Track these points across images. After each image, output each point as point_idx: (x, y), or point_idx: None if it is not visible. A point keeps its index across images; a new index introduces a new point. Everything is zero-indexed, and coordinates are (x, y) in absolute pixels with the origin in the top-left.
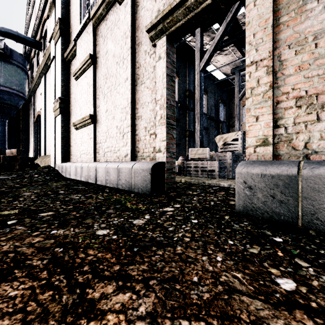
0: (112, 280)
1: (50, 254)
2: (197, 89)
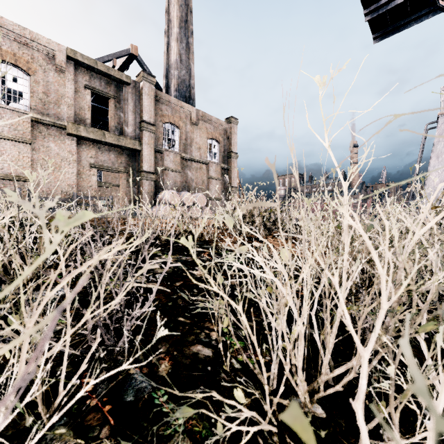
0: None
1: None
2: None
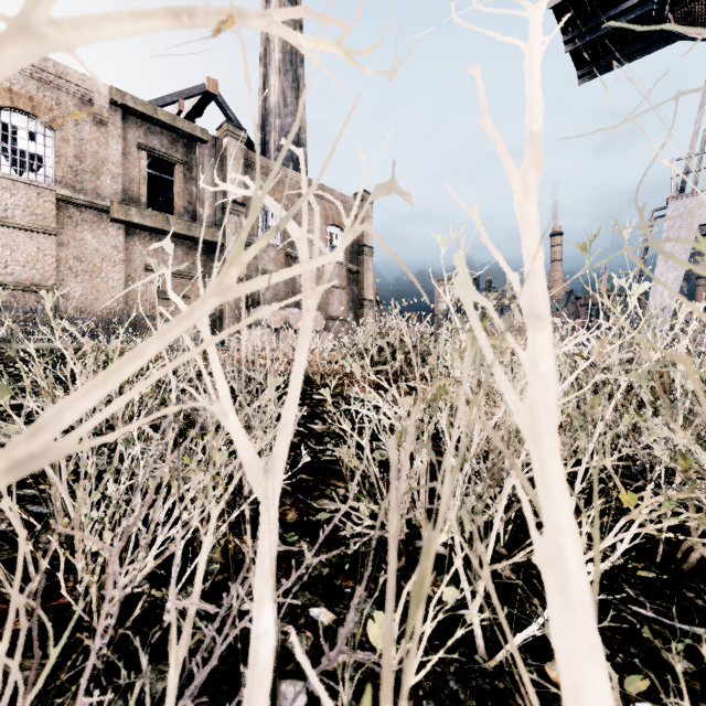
0: None
1: None
2: None
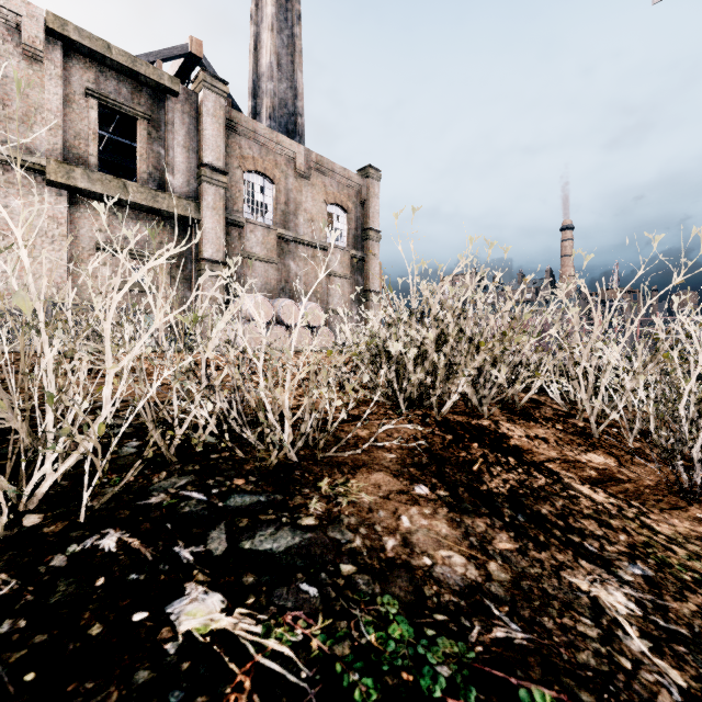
0: None
1: None
2: None
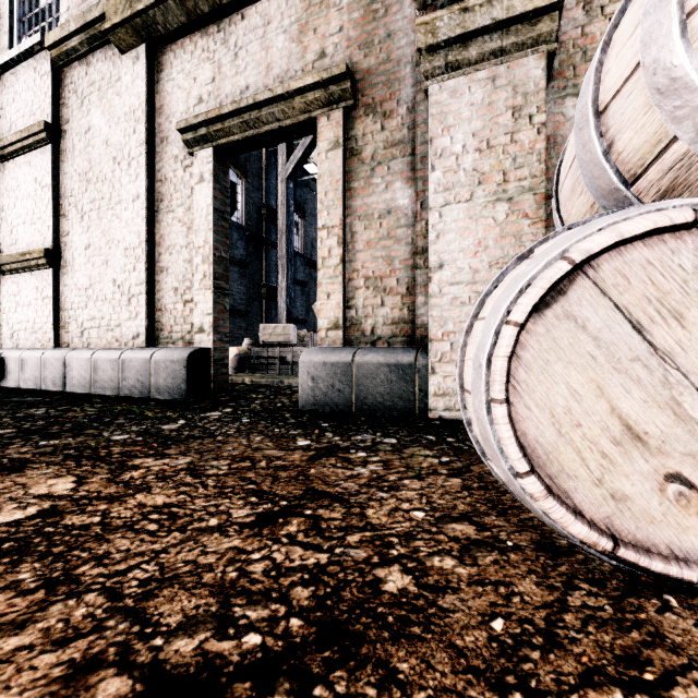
0: (150, 457)
1: (60, 454)
2: (281, 211)
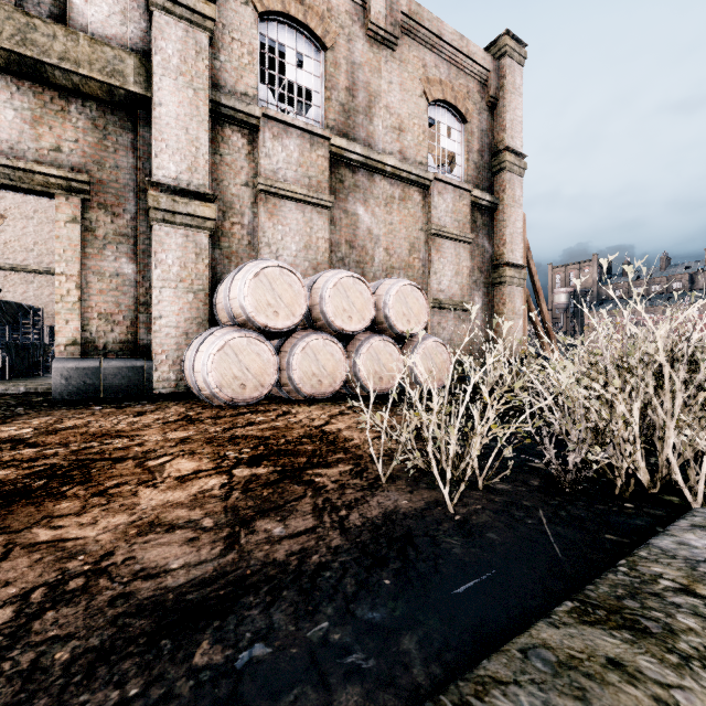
0: (18, 421)
1: None
2: None
